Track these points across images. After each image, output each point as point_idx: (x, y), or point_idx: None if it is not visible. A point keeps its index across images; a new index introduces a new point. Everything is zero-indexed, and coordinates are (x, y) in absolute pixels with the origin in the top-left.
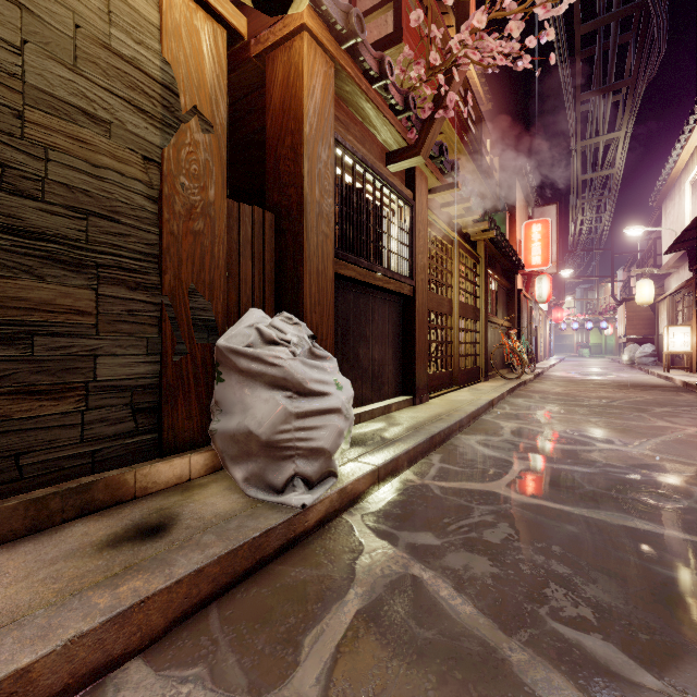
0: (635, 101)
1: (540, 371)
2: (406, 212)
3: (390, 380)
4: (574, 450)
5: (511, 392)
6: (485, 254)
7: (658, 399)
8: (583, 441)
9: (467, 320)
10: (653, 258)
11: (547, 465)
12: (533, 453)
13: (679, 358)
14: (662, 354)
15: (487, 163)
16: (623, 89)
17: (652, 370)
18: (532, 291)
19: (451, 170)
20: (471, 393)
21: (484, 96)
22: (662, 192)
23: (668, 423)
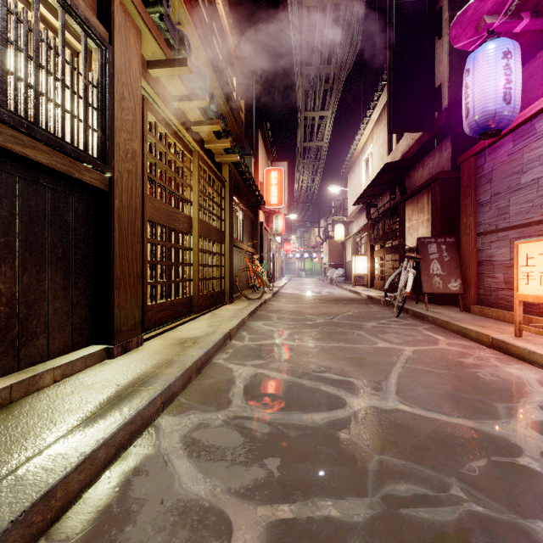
0: (339, 87)
1: (277, 290)
2: (94, 55)
3: (55, 325)
4: (327, 426)
5: (253, 314)
6: (230, 179)
7: (361, 312)
8: (331, 396)
9: (211, 242)
10: (343, 211)
11: (298, 515)
12: (271, 459)
13: (358, 278)
14: (348, 275)
15: (233, 97)
16: (330, 80)
17: (346, 287)
18: (271, 226)
19: (179, 43)
20: (209, 322)
21: (231, 38)
22: (349, 166)
23: (385, 342)
